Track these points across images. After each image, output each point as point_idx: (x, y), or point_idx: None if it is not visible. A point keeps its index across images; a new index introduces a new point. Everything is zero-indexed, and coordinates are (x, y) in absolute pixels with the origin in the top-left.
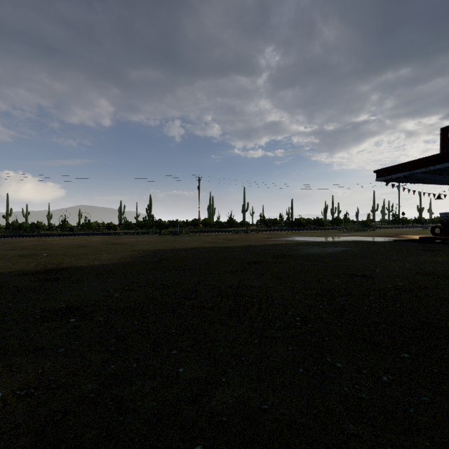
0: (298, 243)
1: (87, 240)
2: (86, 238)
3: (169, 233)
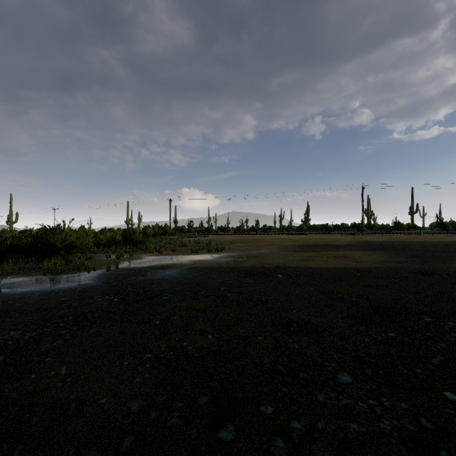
0: None
1: (298, 236)
2: (296, 236)
3: (348, 234)
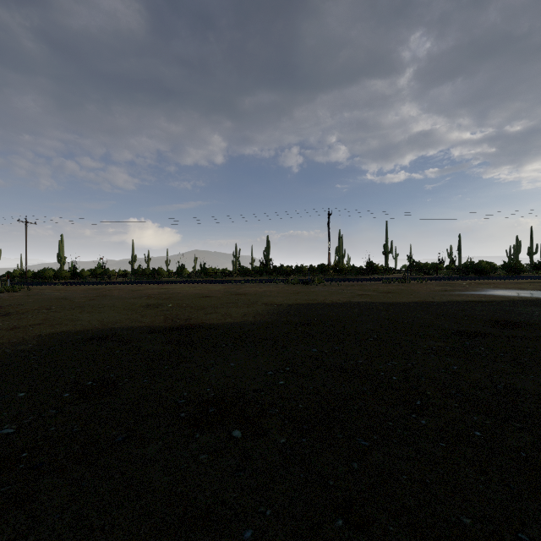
0: (511, 300)
1: (208, 288)
2: (207, 287)
3: (298, 282)
